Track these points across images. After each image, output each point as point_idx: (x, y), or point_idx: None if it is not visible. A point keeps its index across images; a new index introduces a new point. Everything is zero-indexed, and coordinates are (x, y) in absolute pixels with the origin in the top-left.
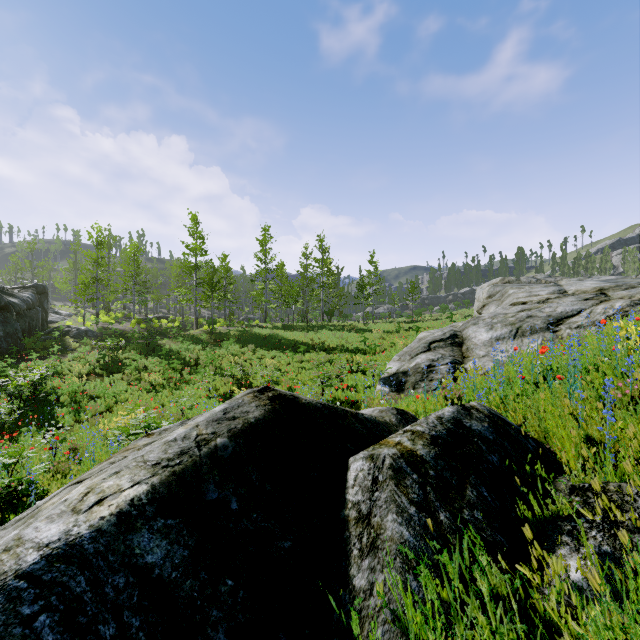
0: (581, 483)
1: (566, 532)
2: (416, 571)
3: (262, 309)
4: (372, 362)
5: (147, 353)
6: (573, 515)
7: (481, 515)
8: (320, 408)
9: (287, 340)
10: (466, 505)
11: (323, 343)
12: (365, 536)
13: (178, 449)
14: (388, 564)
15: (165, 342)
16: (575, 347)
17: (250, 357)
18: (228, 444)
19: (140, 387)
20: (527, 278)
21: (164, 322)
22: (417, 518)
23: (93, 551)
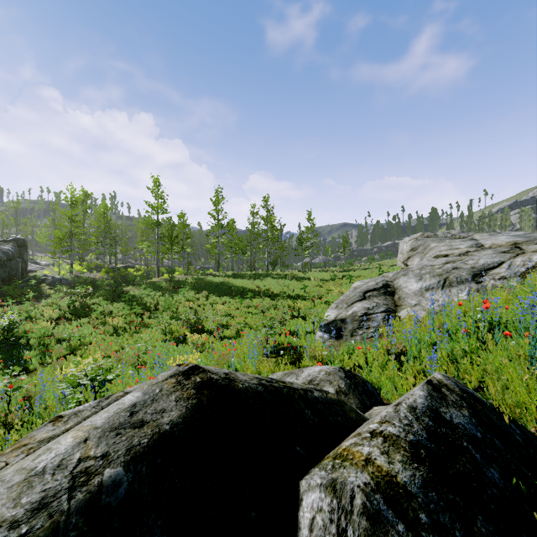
0: None
1: None
2: None
3: (215, 260)
4: (312, 310)
5: (113, 299)
6: None
7: None
8: (261, 393)
9: (236, 287)
10: None
11: (268, 290)
12: None
13: (38, 495)
14: None
15: (130, 289)
16: (536, 306)
17: (203, 302)
18: (122, 478)
19: (104, 330)
20: (443, 233)
21: (130, 271)
22: None
23: None
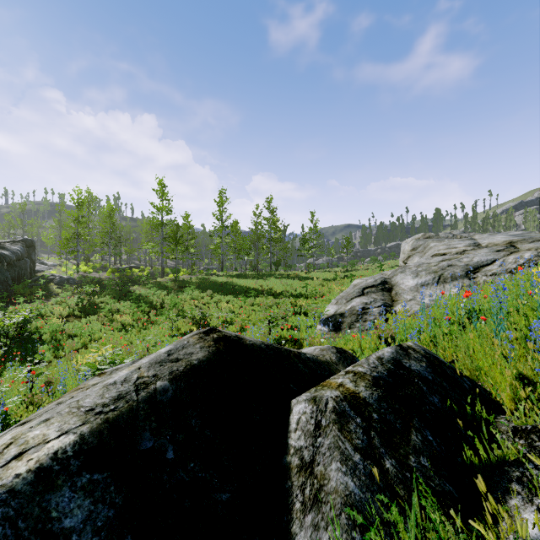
0: (523, 425)
1: (515, 479)
2: (366, 538)
3: (219, 260)
4: (313, 305)
5: (120, 298)
6: (526, 464)
7: (428, 462)
8: (264, 349)
9: (240, 286)
10: (412, 451)
11: (271, 289)
12: (308, 487)
13: (116, 393)
14: (333, 520)
15: (135, 288)
16: (501, 291)
17: (208, 301)
18: (168, 387)
19: (112, 327)
20: (445, 234)
21: (135, 271)
22: (362, 466)
23: (0, 517)
